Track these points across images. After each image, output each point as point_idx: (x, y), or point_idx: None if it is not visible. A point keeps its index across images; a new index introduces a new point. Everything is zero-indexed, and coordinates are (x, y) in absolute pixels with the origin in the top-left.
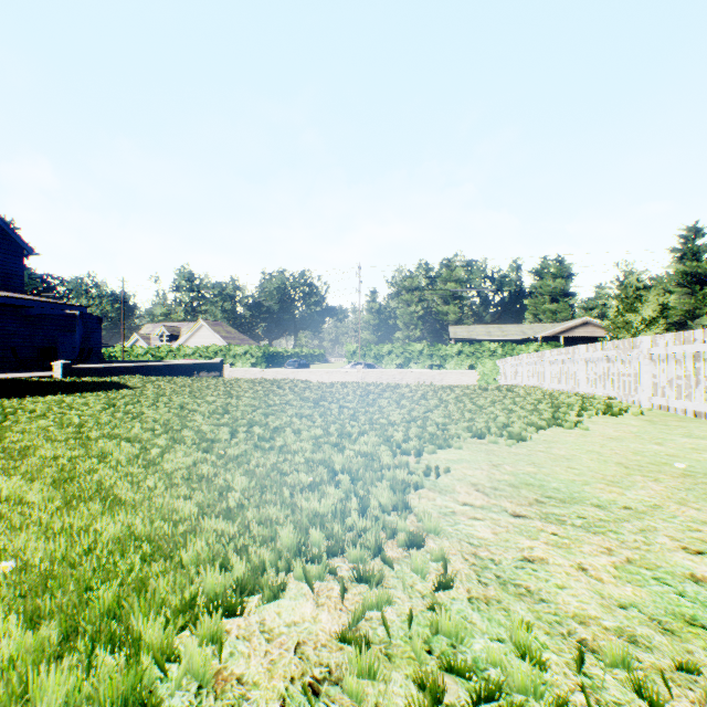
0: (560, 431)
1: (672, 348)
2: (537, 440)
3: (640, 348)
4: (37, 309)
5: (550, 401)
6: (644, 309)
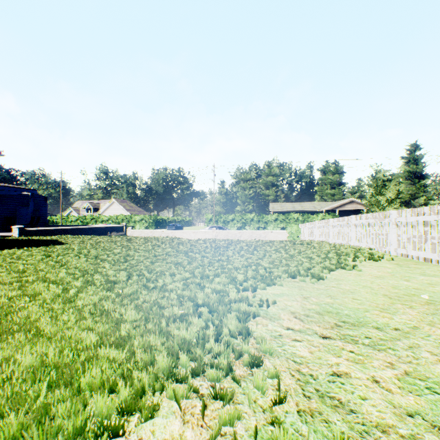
0: (344, 272)
1: (410, 218)
2: (330, 278)
3: (389, 218)
4: (2, 191)
5: (335, 251)
6: (387, 193)
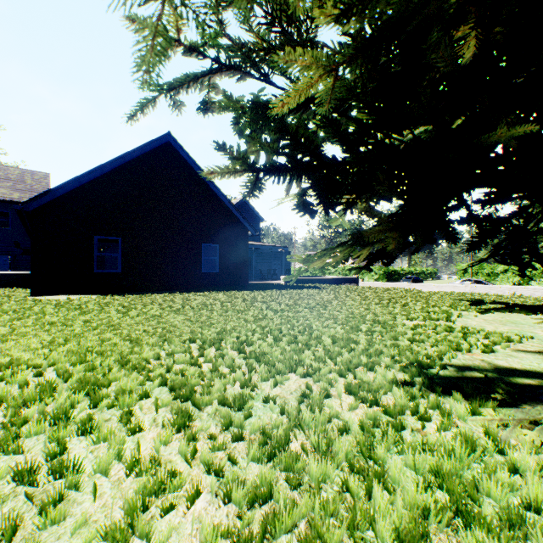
0: None
1: None
2: None
3: None
4: (265, 249)
5: None
6: None
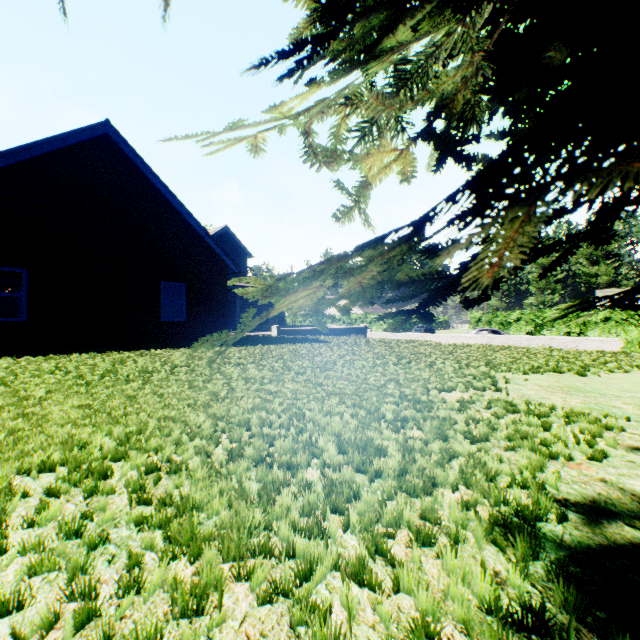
0: (631, 375)
1: None
2: (603, 377)
3: None
4: None
5: None
6: None
